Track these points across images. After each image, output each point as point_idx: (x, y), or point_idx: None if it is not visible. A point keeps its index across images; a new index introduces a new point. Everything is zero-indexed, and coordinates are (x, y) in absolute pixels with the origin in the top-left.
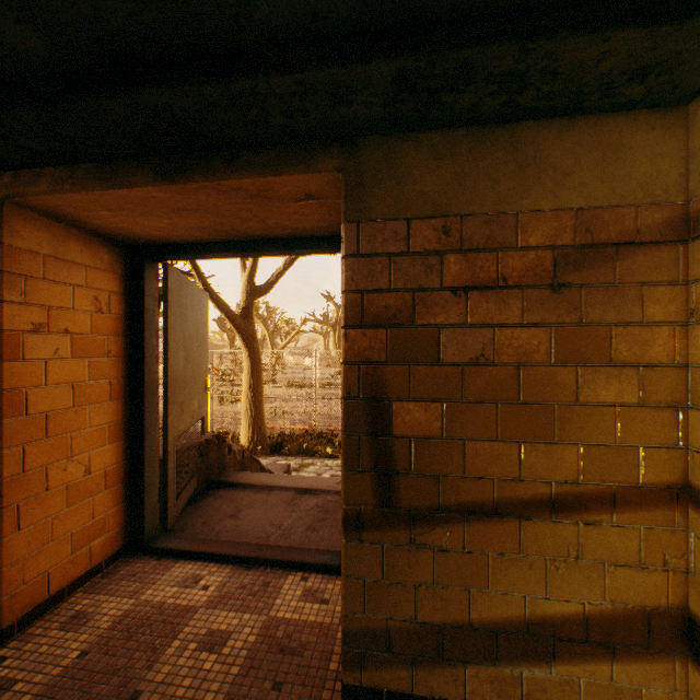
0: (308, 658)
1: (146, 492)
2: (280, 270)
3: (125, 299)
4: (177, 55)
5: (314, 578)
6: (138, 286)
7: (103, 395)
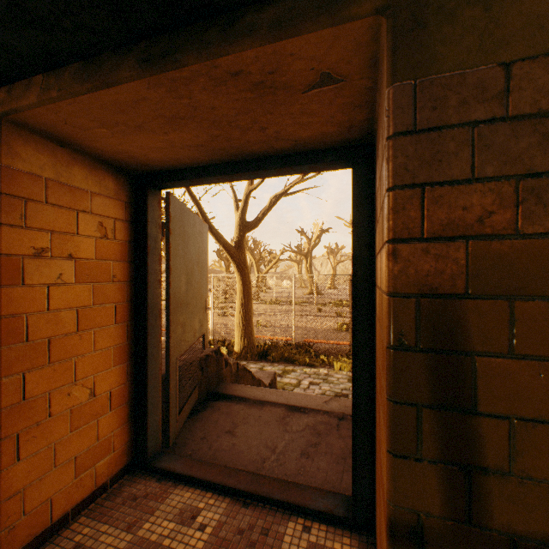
0: None
1: (148, 412)
2: (266, 209)
3: (130, 225)
4: None
5: (317, 529)
6: (141, 213)
7: (108, 318)
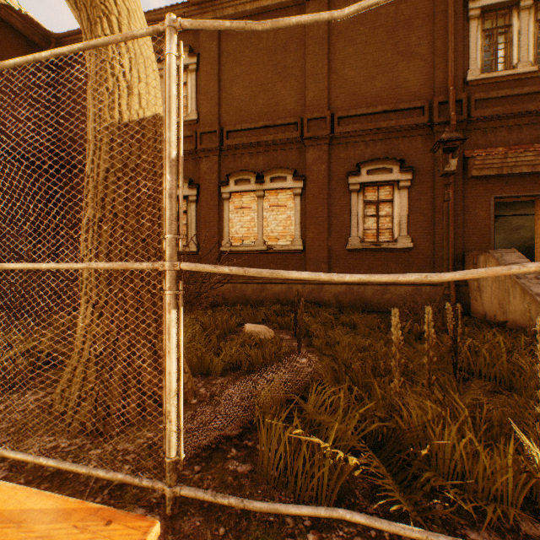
0: None
1: None
2: None
3: None
4: None
5: None
6: None
7: None
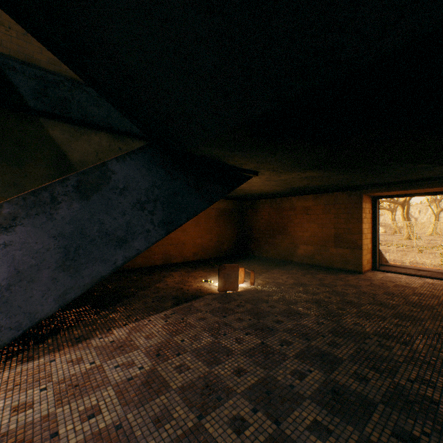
0: (439, 285)
1: (376, 256)
2: None
3: (371, 209)
4: (419, 179)
5: (435, 280)
6: (374, 206)
7: (369, 232)
